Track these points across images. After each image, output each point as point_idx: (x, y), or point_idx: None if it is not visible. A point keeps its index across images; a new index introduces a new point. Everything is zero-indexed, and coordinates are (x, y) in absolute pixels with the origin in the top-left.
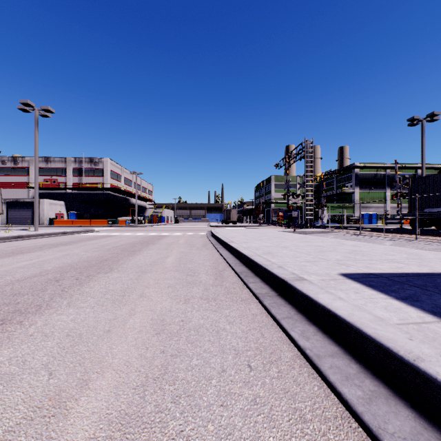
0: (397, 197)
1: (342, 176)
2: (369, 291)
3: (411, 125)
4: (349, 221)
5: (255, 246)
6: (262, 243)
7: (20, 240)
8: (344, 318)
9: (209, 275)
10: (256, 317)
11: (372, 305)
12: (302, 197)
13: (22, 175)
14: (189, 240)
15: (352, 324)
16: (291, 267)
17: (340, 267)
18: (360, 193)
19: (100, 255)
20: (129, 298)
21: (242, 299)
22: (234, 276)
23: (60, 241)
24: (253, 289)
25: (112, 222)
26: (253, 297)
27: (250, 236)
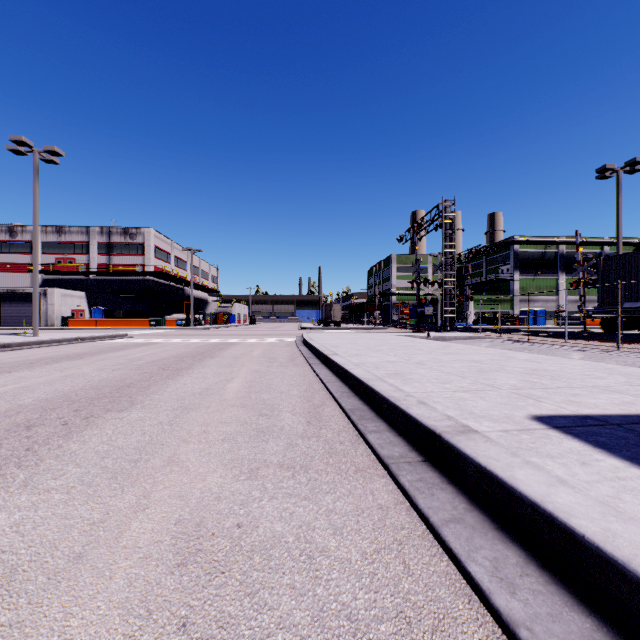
0: (580, 285)
1: (495, 256)
2: (607, 460)
3: (601, 178)
4: (504, 321)
5: (373, 361)
6: (383, 356)
7: (5, 350)
8: (595, 542)
9: (297, 416)
10: (388, 514)
11: (634, 500)
12: (438, 285)
13: (22, 253)
14: (268, 350)
15: (624, 566)
16: (439, 402)
17: (525, 401)
18: (520, 280)
19: (122, 376)
20: (146, 465)
21: (356, 468)
22: (340, 417)
23: (68, 352)
24: (377, 446)
25: (156, 323)
26: (378, 463)
27: (363, 345)
